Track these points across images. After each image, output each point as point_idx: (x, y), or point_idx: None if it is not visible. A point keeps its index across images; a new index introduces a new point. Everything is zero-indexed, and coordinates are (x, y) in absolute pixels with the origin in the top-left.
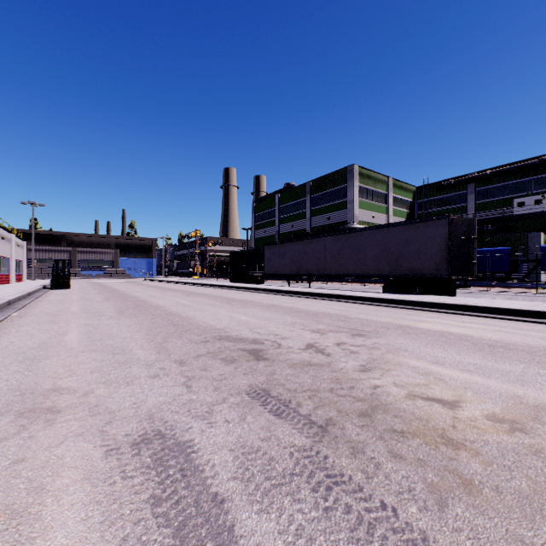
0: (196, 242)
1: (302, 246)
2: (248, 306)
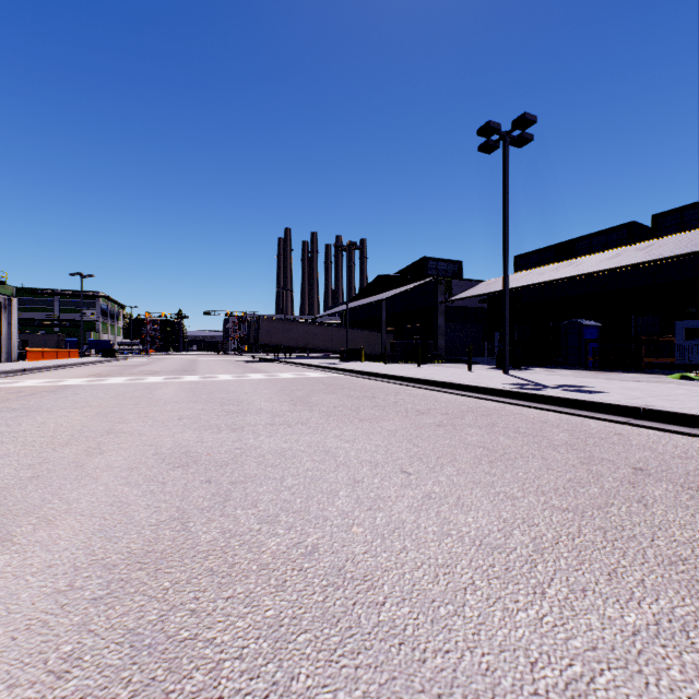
0: None
1: None
2: None
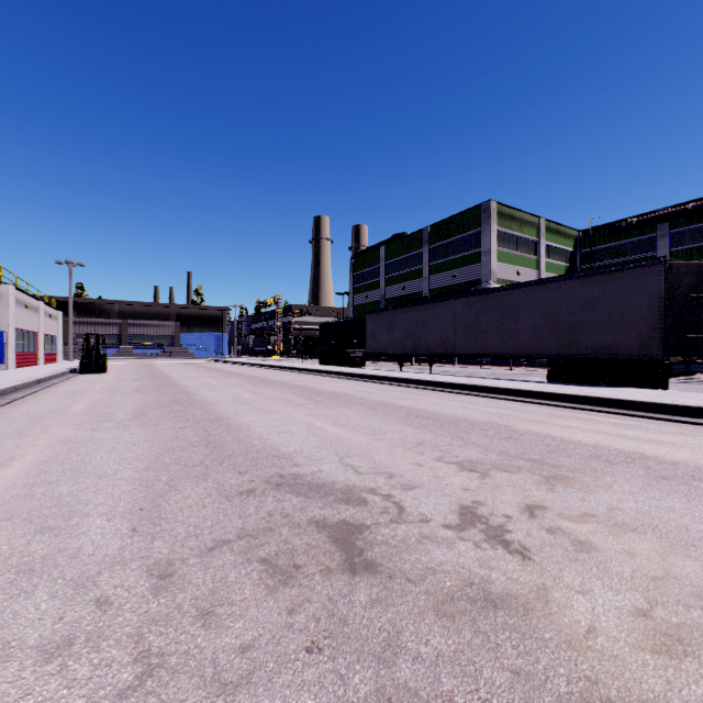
0: (276, 311)
1: (420, 314)
2: (341, 405)
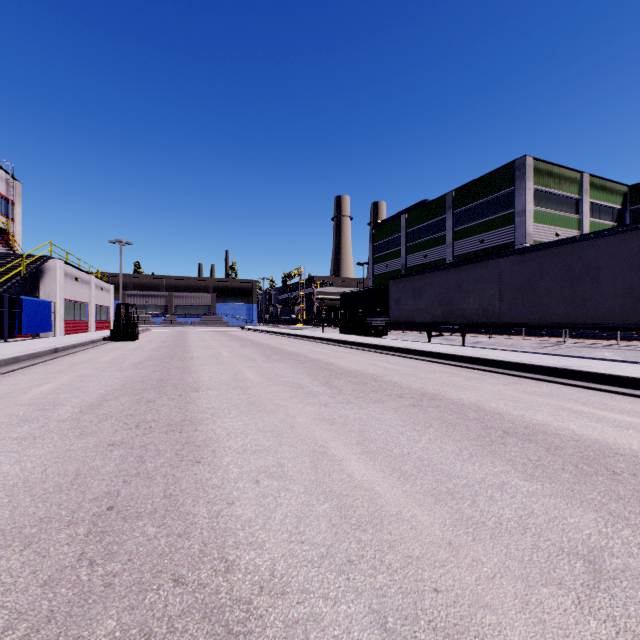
0: (300, 282)
1: (454, 277)
2: (368, 397)
